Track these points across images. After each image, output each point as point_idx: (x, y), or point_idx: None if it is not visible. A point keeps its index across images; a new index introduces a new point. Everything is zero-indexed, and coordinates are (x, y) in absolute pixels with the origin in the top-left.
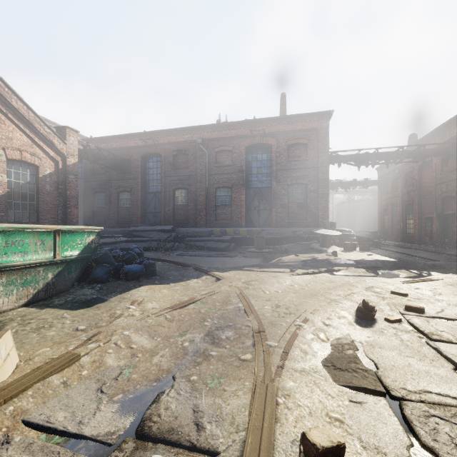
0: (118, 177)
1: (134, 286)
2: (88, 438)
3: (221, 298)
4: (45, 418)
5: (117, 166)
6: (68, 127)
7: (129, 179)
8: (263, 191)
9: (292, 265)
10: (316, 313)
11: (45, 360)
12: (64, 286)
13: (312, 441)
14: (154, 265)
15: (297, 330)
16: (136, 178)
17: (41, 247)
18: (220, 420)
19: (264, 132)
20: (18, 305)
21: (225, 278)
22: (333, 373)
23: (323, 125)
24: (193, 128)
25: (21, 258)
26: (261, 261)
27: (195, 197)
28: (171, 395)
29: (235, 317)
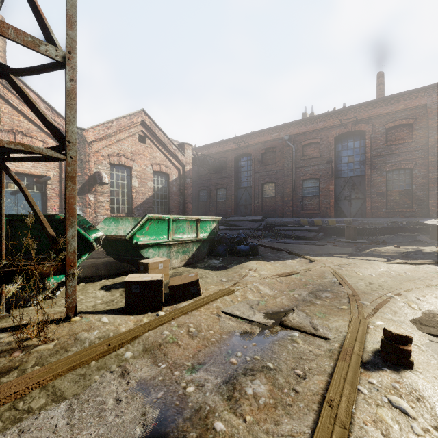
0: (216, 176)
1: (245, 261)
2: (255, 321)
3: (316, 274)
4: (230, 312)
5: (216, 168)
6: (186, 143)
7: (225, 177)
8: (354, 179)
9: (389, 256)
10: (410, 292)
11: (217, 290)
12: (201, 257)
13: (389, 330)
14: (257, 247)
15: (388, 299)
16: (230, 176)
17: (190, 230)
18: (328, 329)
19: (356, 119)
20: (181, 265)
21: (317, 260)
22: (418, 326)
23: (436, 99)
24: (280, 126)
25: (182, 236)
26: (353, 250)
27: (282, 190)
28: (294, 315)
29: (331, 286)
